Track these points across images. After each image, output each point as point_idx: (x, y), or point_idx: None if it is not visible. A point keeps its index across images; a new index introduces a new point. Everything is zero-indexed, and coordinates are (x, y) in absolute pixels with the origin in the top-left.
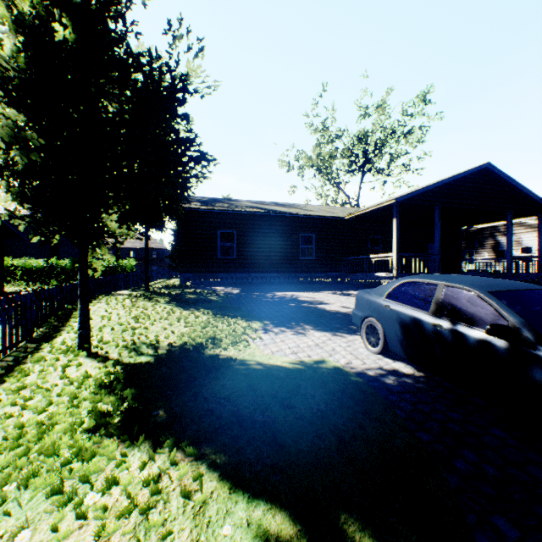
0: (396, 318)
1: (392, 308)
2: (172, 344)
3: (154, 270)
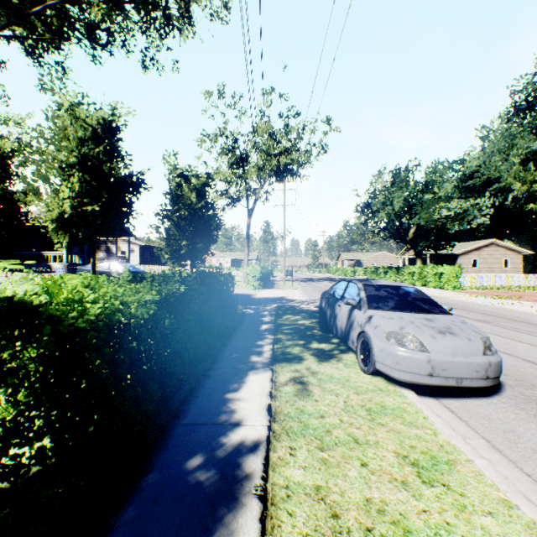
0: (99, 272)
1: (97, 269)
2: None
3: None
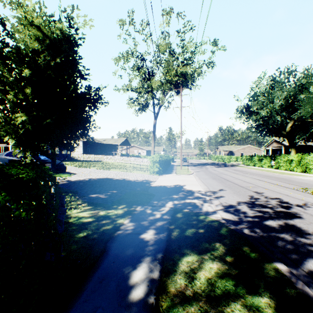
0: (8, 160)
1: (7, 158)
2: None
3: None
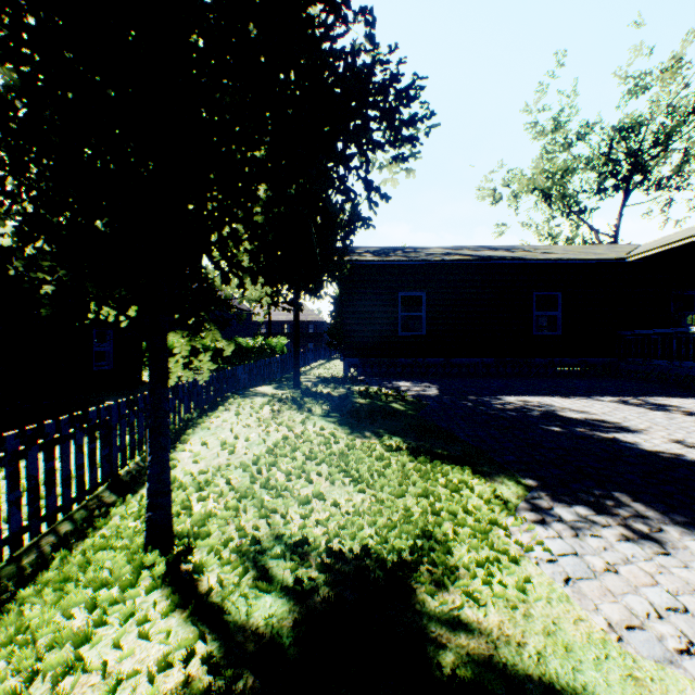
0: None
1: None
2: (335, 553)
3: (309, 350)
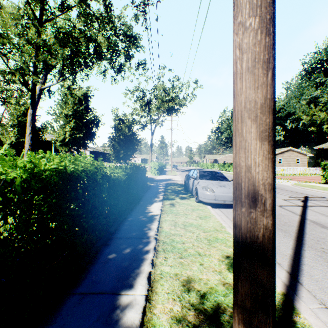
0: None
1: None
2: None
3: None
